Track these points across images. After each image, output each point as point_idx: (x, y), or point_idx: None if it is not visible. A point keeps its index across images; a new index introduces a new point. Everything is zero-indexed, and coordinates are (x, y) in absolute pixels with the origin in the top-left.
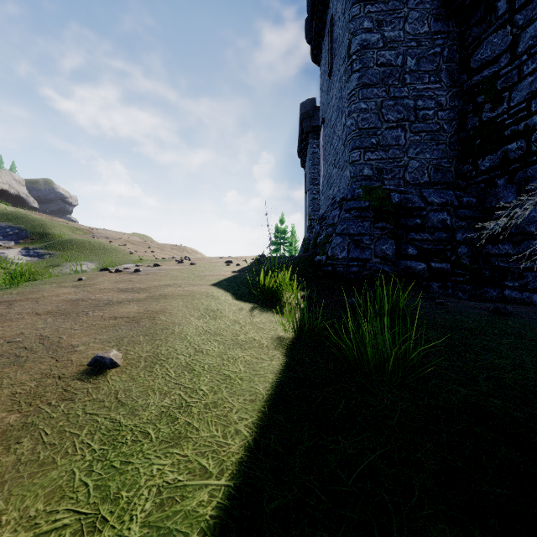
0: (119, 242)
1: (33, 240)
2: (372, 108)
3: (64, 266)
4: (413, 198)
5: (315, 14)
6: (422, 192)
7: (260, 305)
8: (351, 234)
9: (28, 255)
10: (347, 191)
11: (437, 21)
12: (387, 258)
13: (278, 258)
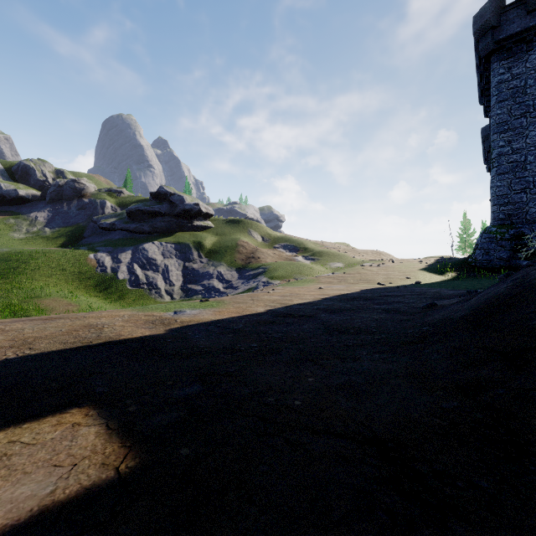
0: (341, 251)
1: (302, 251)
2: (504, 185)
3: (329, 264)
4: (524, 230)
5: (483, 98)
6: (532, 226)
7: (438, 275)
8: (485, 249)
9: (307, 259)
10: (485, 229)
11: None
12: (503, 259)
13: (451, 259)
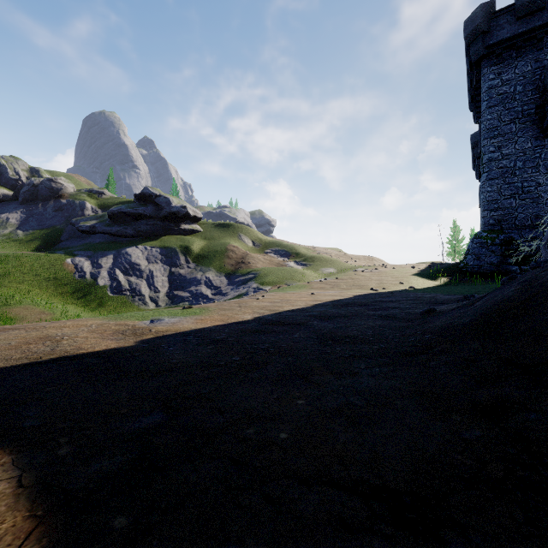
0: (333, 256)
1: (294, 257)
2: (494, 190)
3: (321, 270)
4: (514, 236)
5: (473, 104)
6: (521, 232)
7: (430, 280)
8: (476, 254)
9: (299, 265)
10: (476, 234)
11: (537, 140)
12: (493, 264)
13: (443, 264)
